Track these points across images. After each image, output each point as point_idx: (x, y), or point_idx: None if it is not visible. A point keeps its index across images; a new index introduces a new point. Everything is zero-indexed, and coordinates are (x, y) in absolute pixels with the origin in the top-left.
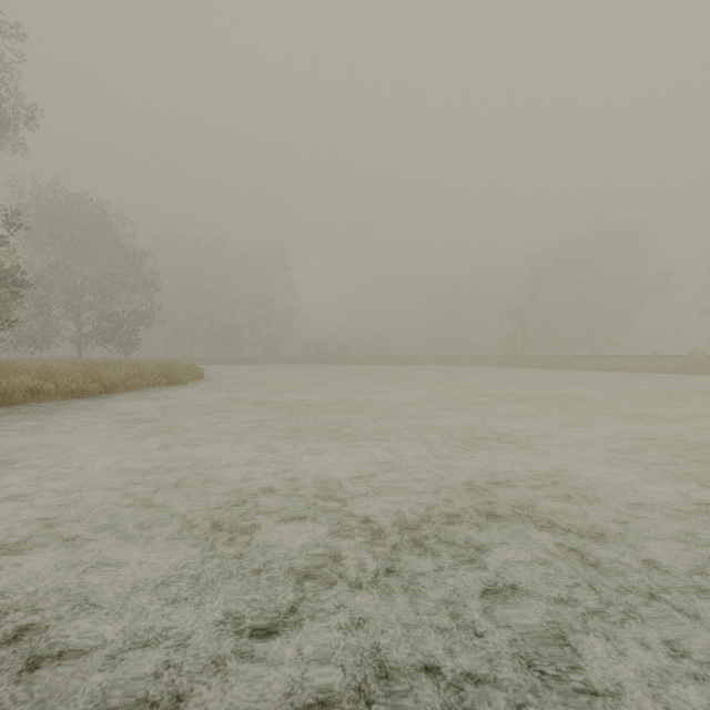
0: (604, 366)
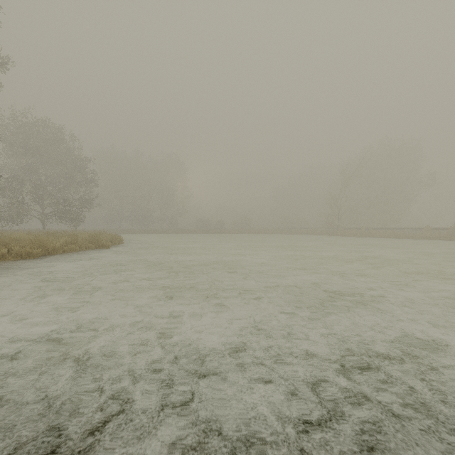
0: (393, 235)
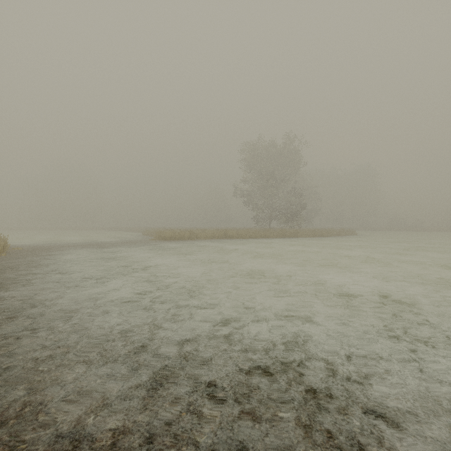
0: None
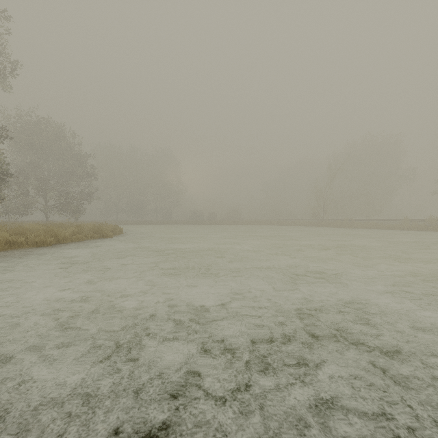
0: (374, 226)
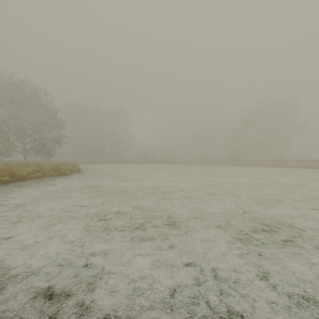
0: (281, 165)
